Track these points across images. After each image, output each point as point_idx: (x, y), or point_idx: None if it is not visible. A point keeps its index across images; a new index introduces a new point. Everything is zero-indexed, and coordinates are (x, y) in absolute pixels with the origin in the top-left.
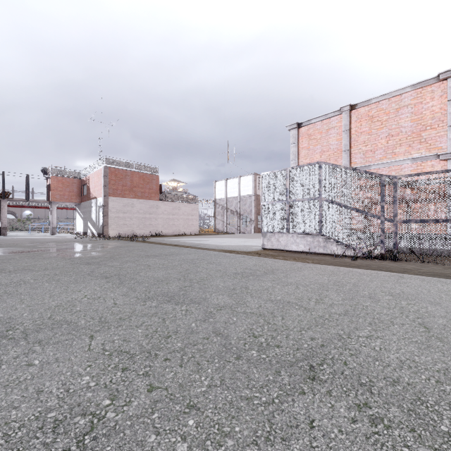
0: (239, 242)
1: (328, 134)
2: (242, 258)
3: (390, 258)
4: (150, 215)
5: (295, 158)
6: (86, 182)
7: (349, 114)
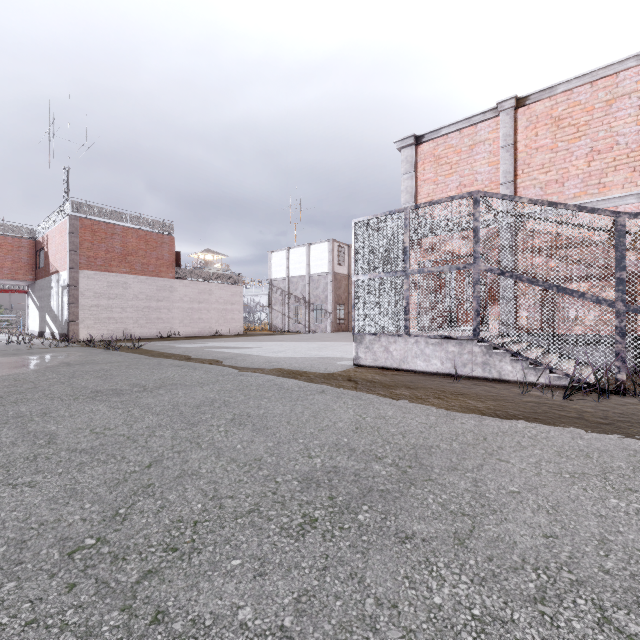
0: (309, 351)
1: (473, 155)
2: (319, 396)
3: (639, 391)
4: (158, 304)
5: (411, 200)
6: (43, 246)
7: (513, 115)
